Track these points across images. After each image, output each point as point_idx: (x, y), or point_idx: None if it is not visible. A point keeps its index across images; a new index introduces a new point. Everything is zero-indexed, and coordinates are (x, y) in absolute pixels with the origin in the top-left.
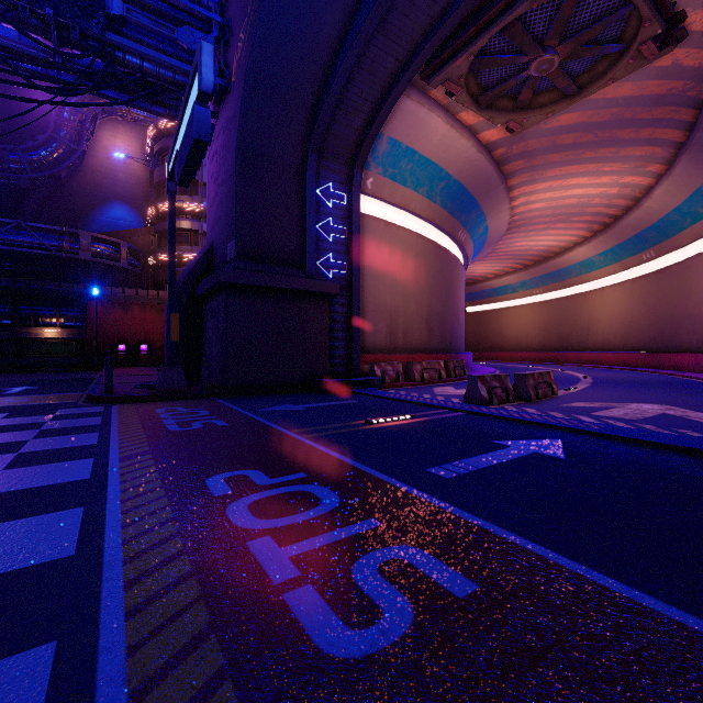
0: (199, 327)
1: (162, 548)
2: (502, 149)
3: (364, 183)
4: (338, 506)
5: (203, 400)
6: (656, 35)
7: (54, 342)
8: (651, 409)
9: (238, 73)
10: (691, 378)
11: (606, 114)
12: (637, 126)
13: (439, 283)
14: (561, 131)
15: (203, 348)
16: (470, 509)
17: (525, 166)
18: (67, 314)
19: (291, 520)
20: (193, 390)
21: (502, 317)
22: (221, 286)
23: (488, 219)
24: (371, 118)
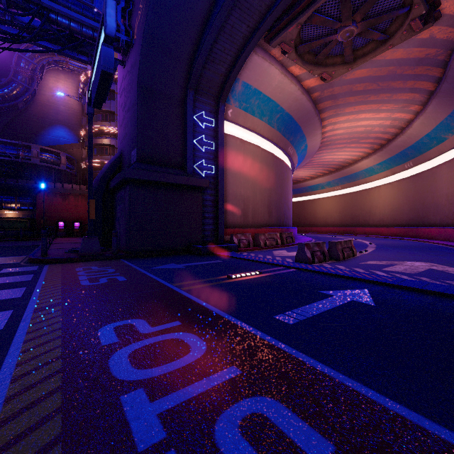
0: (112, 210)
1: (39, 406)
2: (317, 93)
3: (226, 113)
4: (205, 354)
5: (112, 261)
6: (421, 15)
7: (13, 220)
8: (421, 265)
9: (138, 32)
10: (437, 244)
11: (385, 71)
12: (405, 79)
13: (276, 182)
14: (356, 81)
15: (115, 224)
16: (313, 354)
17: (332, 105)
18: (23, 201)
19: (164, 369)
20: (106, 254)
21: (315, 205)
22: (126, 180)
23: (307, 139)
24: (231, 67)
